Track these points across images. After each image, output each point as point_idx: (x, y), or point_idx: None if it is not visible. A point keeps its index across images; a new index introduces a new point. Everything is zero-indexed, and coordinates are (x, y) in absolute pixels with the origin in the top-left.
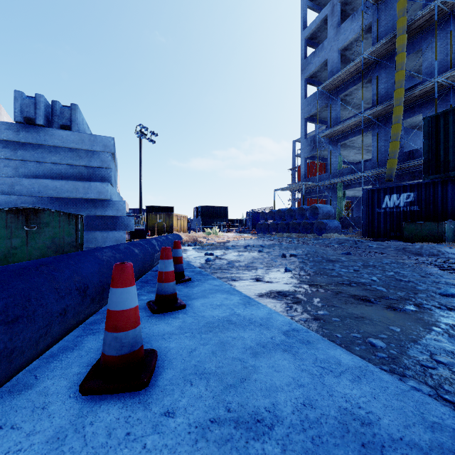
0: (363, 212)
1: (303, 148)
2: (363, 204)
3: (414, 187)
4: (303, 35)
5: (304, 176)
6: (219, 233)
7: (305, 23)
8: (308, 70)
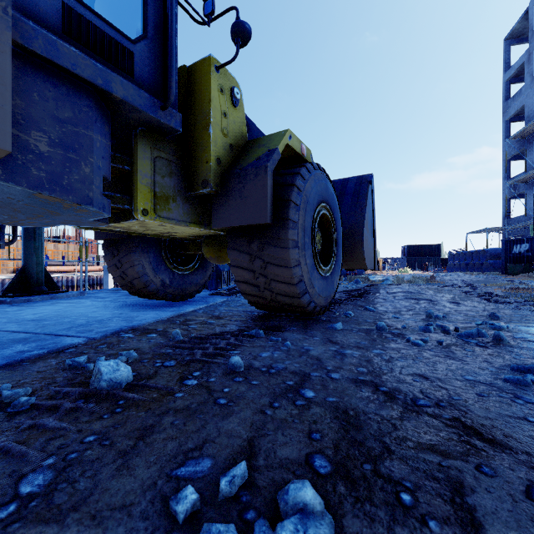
0: (502, 257)
1: (503, 190)
2: (502, 251)
3: (528, 240)
4: (503, 79)
5: (505, 217)
6: (411, 272)
7: (508, 64)
8: (508, 113)
